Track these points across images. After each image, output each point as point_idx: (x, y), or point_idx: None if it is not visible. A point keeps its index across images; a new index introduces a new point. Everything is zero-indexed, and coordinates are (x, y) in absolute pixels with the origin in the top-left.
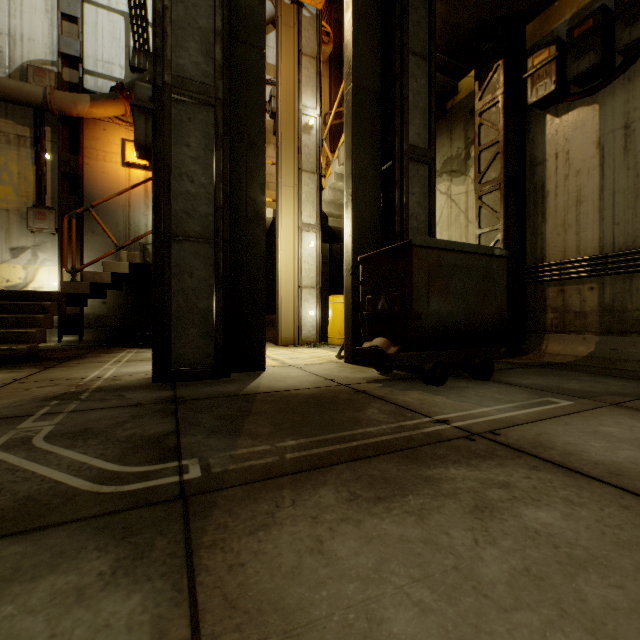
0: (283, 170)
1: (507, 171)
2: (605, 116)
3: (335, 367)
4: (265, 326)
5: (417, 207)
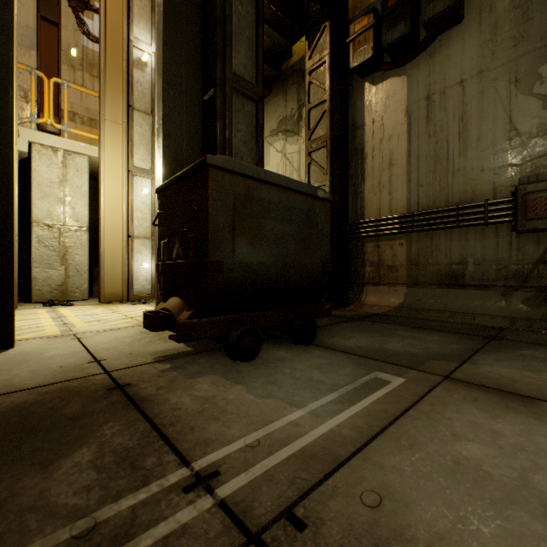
0: (108, 103)
1: (333, 130)
2: (412, 87)
3: (135, 334)
4: (12, 282)
5: (243, 146)
